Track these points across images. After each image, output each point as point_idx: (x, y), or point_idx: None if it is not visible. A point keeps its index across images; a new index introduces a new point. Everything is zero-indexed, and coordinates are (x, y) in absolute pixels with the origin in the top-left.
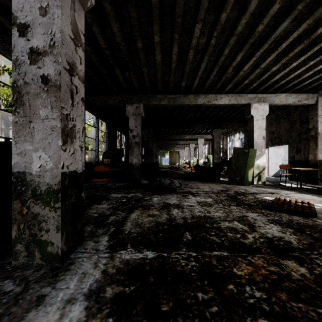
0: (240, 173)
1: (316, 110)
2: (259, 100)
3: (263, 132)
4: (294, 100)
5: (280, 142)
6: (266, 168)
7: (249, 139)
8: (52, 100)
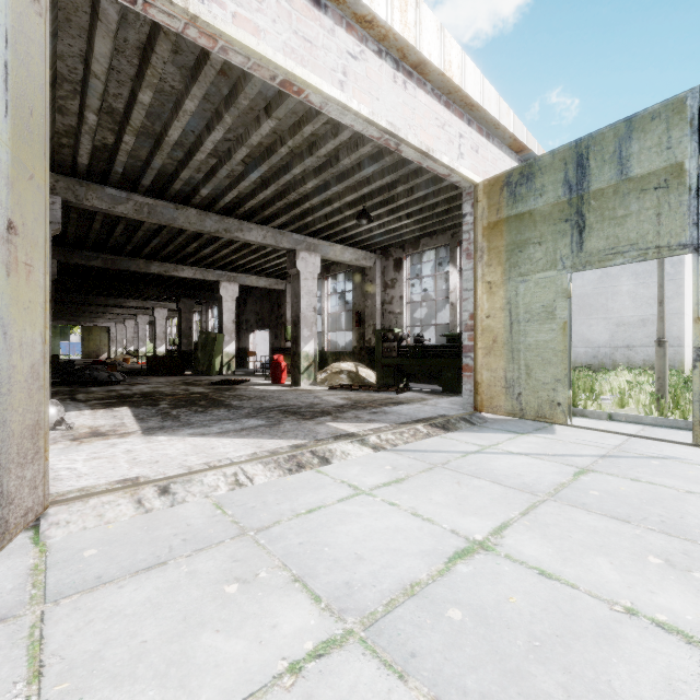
0: (206, 362)
1: (286, 297)
2: (230, 279)
3: (233, 315)
4: (265, 284)
5: (264, 325)
6: (253, 358)
7: (220, 322)
8: None
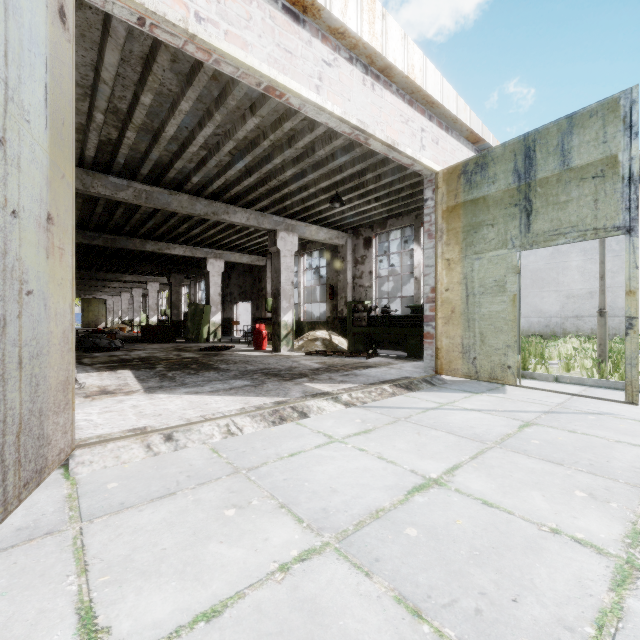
0: (195, 330)
1: (266, 272)
2: (216, 256)
3: (219, 289)
4: (248, 260)
5: (247, 297)
6: (236, 327)
7: (207, 295)
8: None
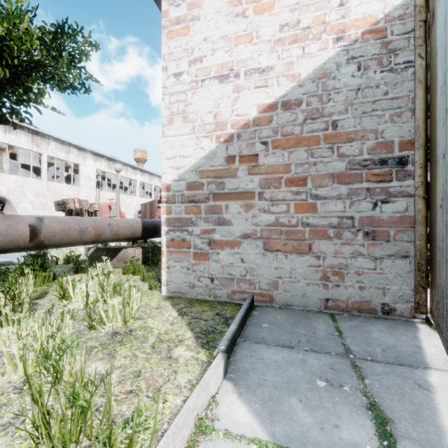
0: None
1: None
2: None
3: None
4: None
5: None
6: None
7: None
8: None
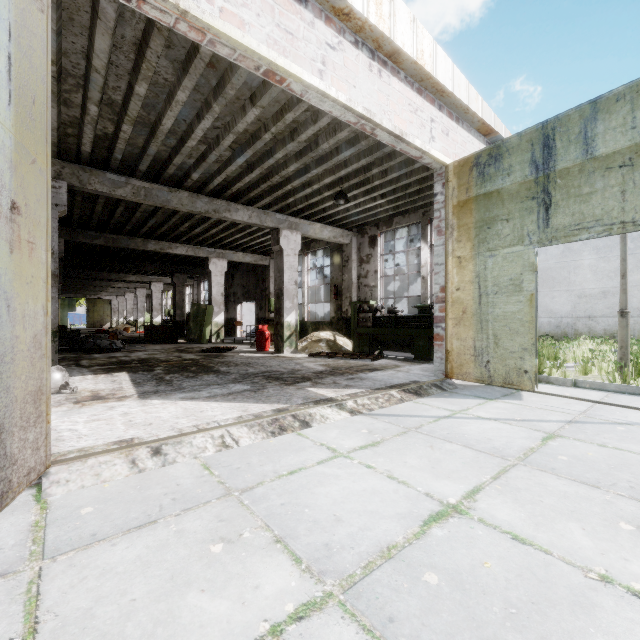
0: (198, 331)
1: (270, 271)
2: (219, 256)
3: (222, 289)
4: (251, 260)
5: (250, 297)
6: (240, 328)
7: (210, 295)
8: (52, 282)
